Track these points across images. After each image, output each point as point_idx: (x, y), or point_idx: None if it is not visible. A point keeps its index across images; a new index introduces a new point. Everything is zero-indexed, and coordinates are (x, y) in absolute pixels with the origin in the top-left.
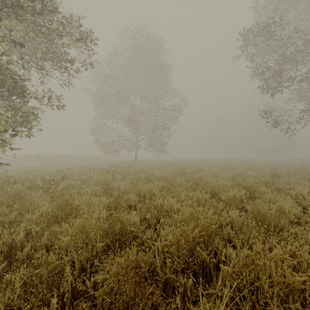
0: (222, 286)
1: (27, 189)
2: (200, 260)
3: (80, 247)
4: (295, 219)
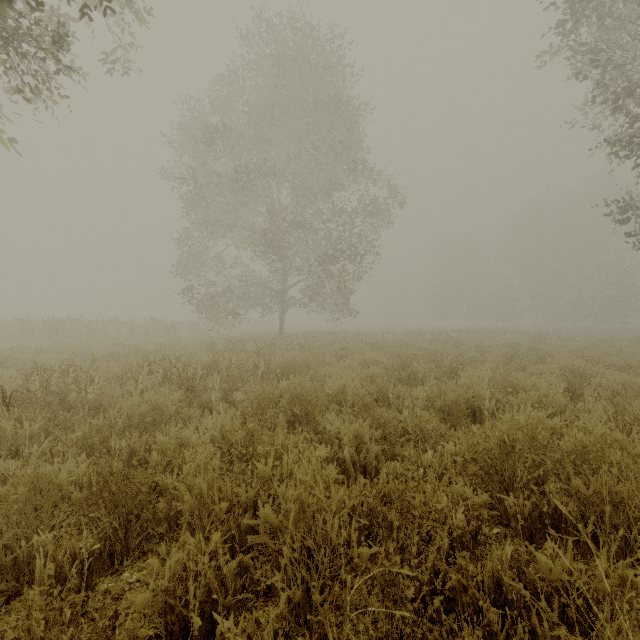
0: None
1: None
2: None
3: None
4: None
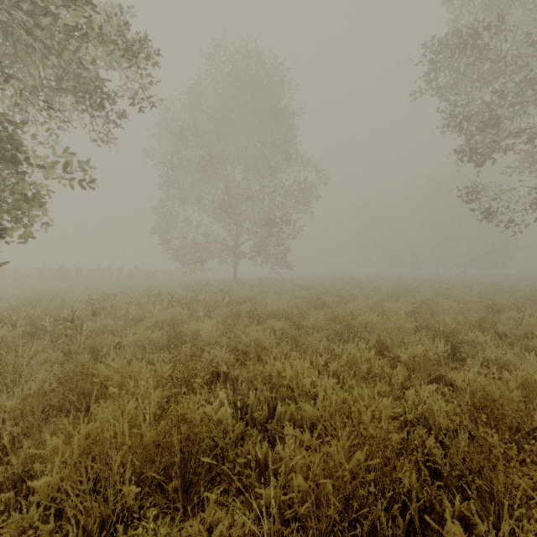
0: None
1: (23, 336)
2: (369, 524)
3: (87, 491)
4: None
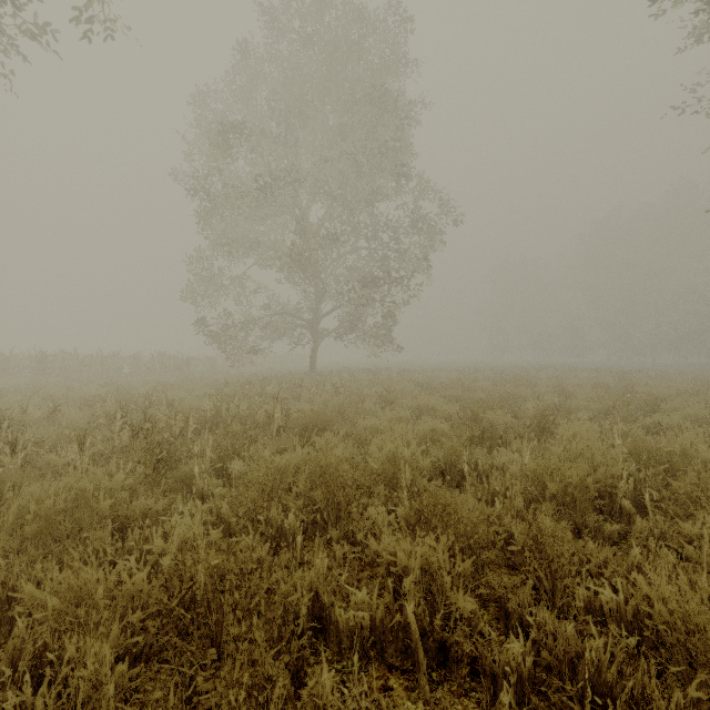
0: None
1: None
2: None
3: None
4: None
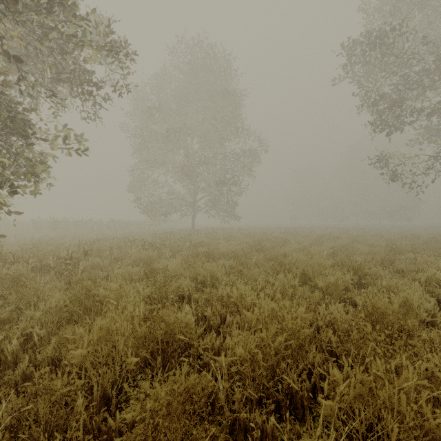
0: (322, 431)
1: (33, 270)
2: (287, 383)
3: (102, 363)
4: (428, 317)
